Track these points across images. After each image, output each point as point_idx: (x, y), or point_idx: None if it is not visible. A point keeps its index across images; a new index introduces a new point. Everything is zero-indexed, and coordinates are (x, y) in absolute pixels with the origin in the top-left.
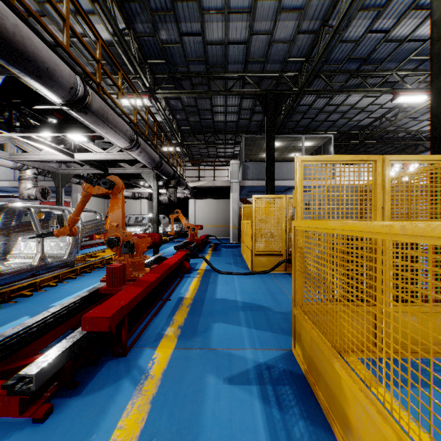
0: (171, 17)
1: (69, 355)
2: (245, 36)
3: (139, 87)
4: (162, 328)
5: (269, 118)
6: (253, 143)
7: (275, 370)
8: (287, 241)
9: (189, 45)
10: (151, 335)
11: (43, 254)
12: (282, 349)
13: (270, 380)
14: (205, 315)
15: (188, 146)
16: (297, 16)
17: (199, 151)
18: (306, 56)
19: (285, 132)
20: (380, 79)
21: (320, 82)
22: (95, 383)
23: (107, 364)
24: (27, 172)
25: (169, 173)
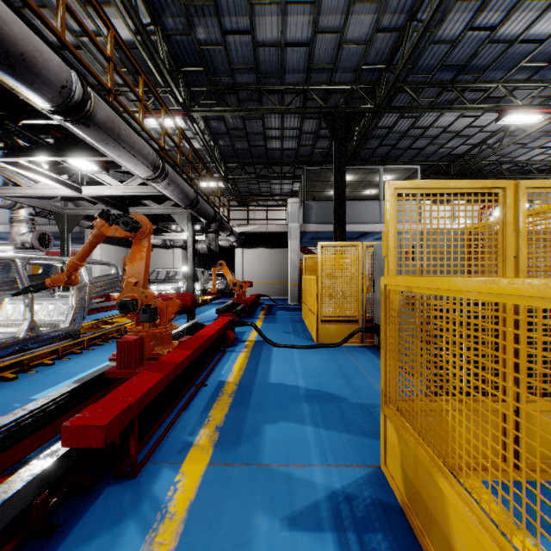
0: (211, 9)
1: (40, 486)
2: (308, 36)
3: (171, 103)
4: (192, 430)
5: (339, 144)
6: (317, 177)
7: (358, 503)
8: (364, 303)
9: (235, 47)
10: (176, 441)
11: (34, 322)
12: (366, 466)
13: (352, 522)
14: (254, 410)
15: (234, 181)
16: (376, 8)
17: (248, 187)
18: (387, 62)
19: (358, 163)
20: (482, 93)
21: (404, 97)
22: (83, 527)
23: (105, 491)
24: (21, 212)
25: (208, 213)
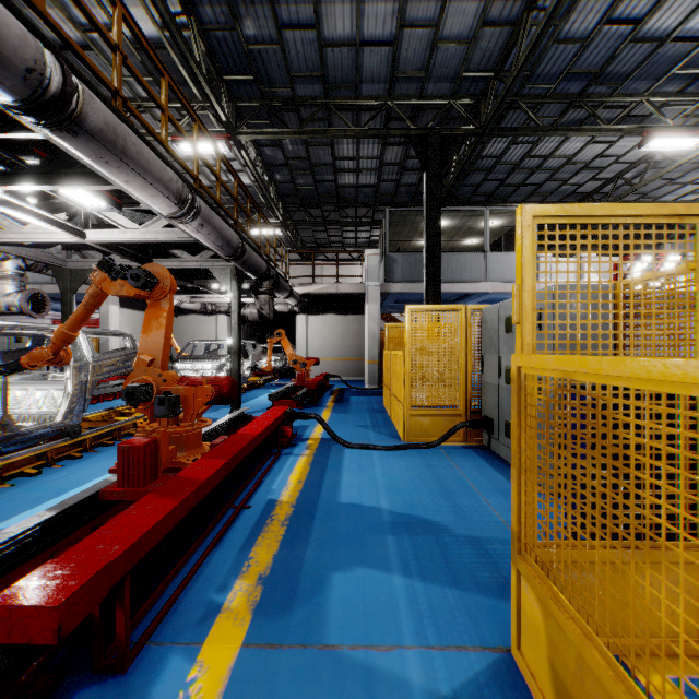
0: None
1: None
2: (391, 32)
3: (211, 124)
4: (223, 582)
5: (432, 176)
6: (402, 221)
7: None
8: (469, 388)
9: (295, 47)
10: (197, 602)
11: (8, 416)
12: (488, 648)
13: None
14: (317, 547)
15: (295, 228)
16: None
17: (314, 236)
18: (496, 67)
19: (456, 204)
20: (619, 111)
21: (518, 116)
22: None
23: None
24: (6, 265)
25: (258, 267)
